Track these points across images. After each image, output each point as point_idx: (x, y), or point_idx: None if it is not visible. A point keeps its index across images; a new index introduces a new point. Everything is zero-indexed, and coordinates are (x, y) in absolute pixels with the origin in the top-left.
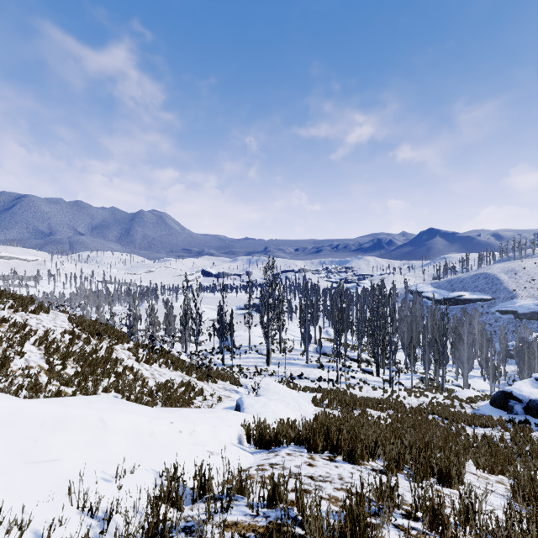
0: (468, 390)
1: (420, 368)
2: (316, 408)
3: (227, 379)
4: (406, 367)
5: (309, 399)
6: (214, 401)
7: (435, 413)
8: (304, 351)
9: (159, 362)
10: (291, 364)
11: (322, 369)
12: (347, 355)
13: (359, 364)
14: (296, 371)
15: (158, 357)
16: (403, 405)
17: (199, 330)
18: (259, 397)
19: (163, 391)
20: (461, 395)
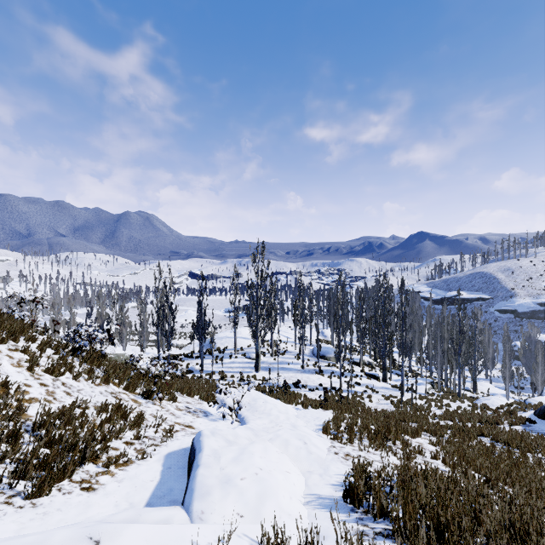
0: (495, 397)
1: (424, 371)
2: (334, 446)
3: (196, 393)
4: (410, 371)
5: (315, 422)
6: (156, 439)
7: (484, 434)
8: (299, 354)
9: (73, 372)
10: (284, 369)
11: (321, 374)
12: (347, 357)
13: (361, 368)
14: (290, 378)
15: (80, 363)
16: (438, 423)
17: (172, 330)
18: (235, 429)
19: (47, 428)
20: (488, 403)
